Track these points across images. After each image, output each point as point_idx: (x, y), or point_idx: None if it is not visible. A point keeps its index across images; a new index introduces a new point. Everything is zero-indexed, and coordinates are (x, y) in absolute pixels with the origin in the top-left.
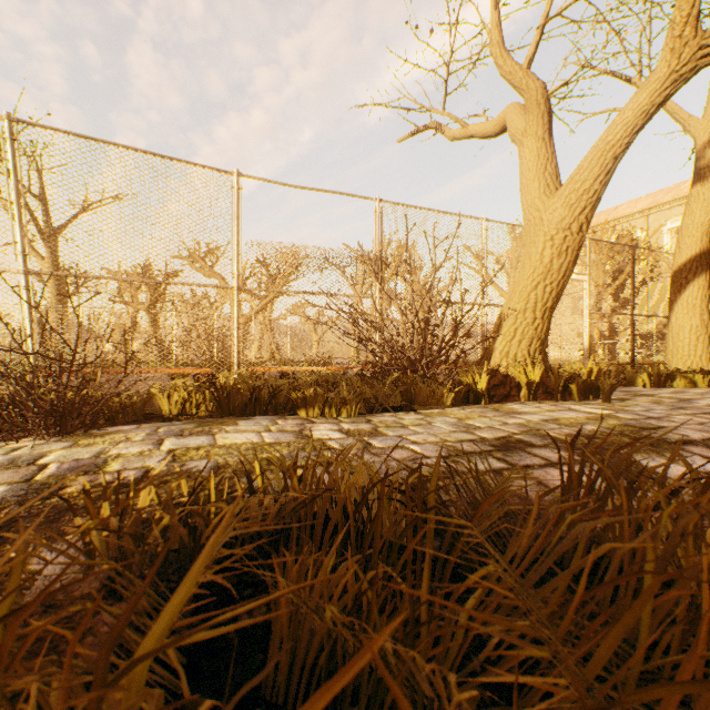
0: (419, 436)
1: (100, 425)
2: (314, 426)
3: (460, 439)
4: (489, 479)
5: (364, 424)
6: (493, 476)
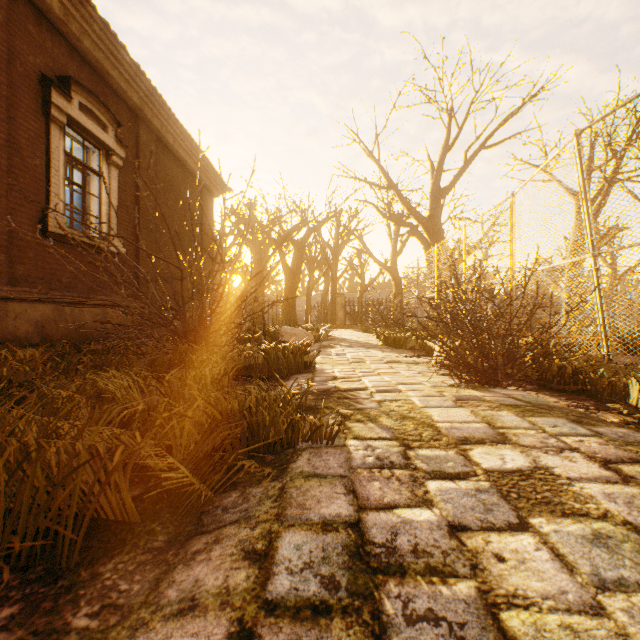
0: (541, 563)
1: (493, 384)
2: (561, 456)
3: None
4: (248, 533)
5: None
6: (253, 542)
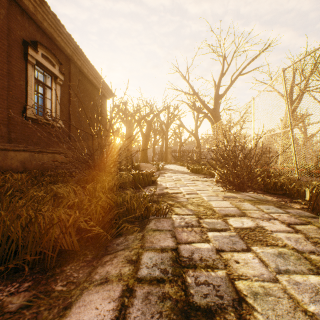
0: (254, 263)
1: (242, 190)
2: (269, 222)
3: (245, 293)
4: (129, 253)
5: (309, 246)
6: (131, 257)
